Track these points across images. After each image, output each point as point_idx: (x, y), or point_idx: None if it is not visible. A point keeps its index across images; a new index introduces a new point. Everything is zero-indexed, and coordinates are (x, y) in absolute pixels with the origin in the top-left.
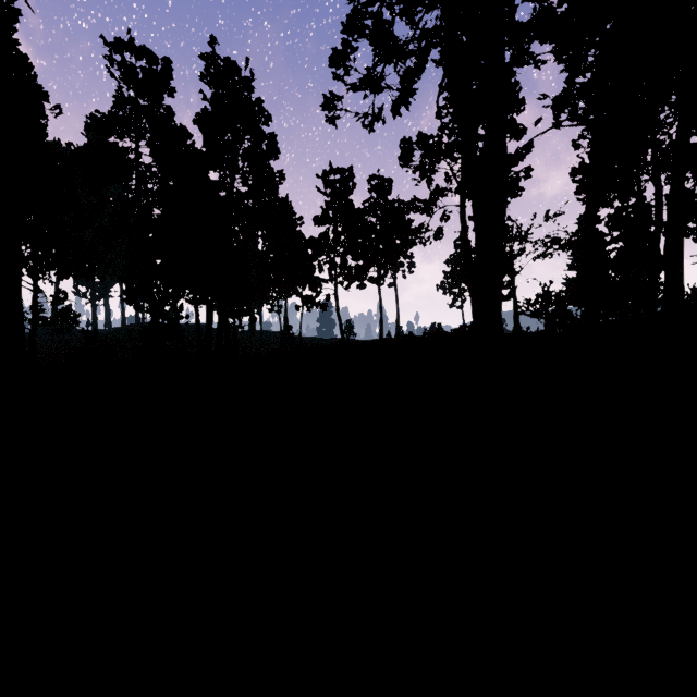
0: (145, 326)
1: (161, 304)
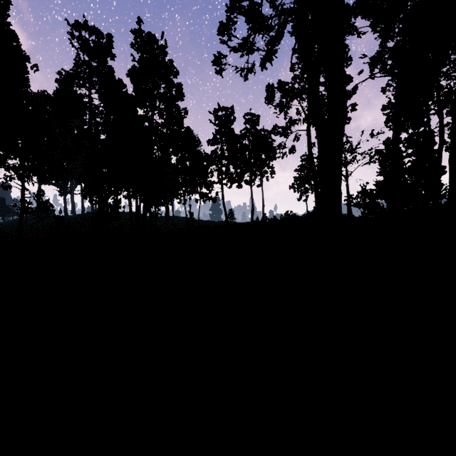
0: (95, 213)
1: (106, 198)
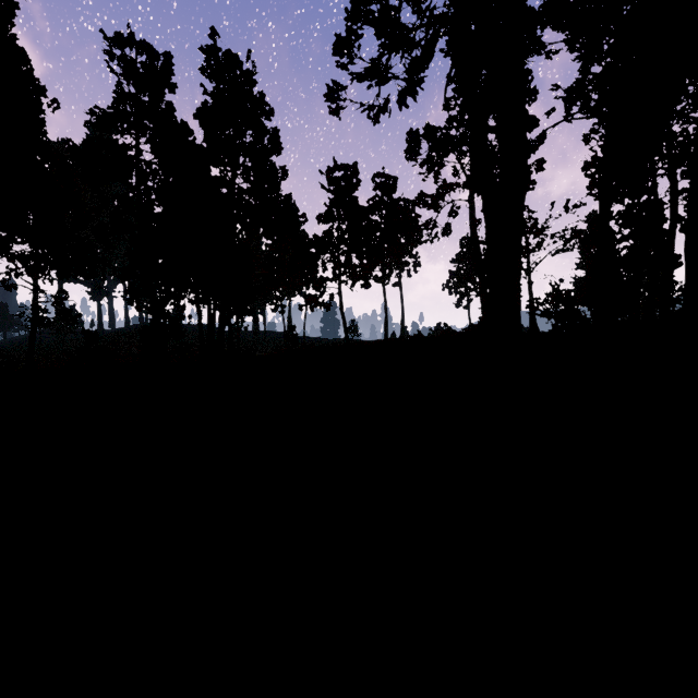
0: (146, 326)
1: (162, 304)
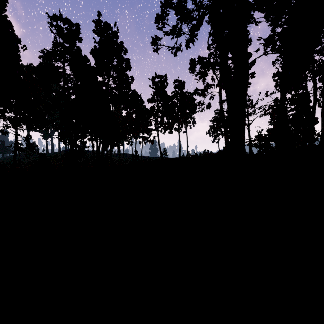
0: (67, 151)
1: (75, 141)
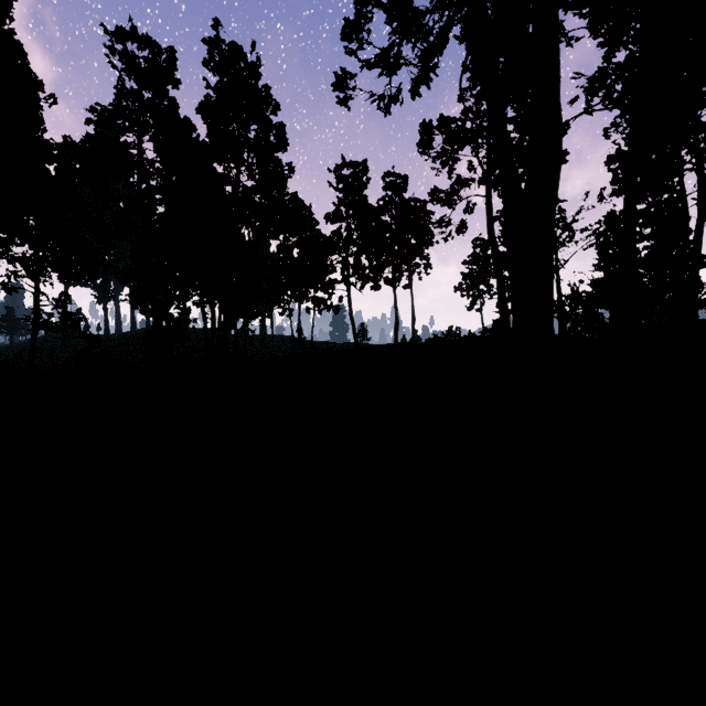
0: (148, 330)
1: (166, 307)
